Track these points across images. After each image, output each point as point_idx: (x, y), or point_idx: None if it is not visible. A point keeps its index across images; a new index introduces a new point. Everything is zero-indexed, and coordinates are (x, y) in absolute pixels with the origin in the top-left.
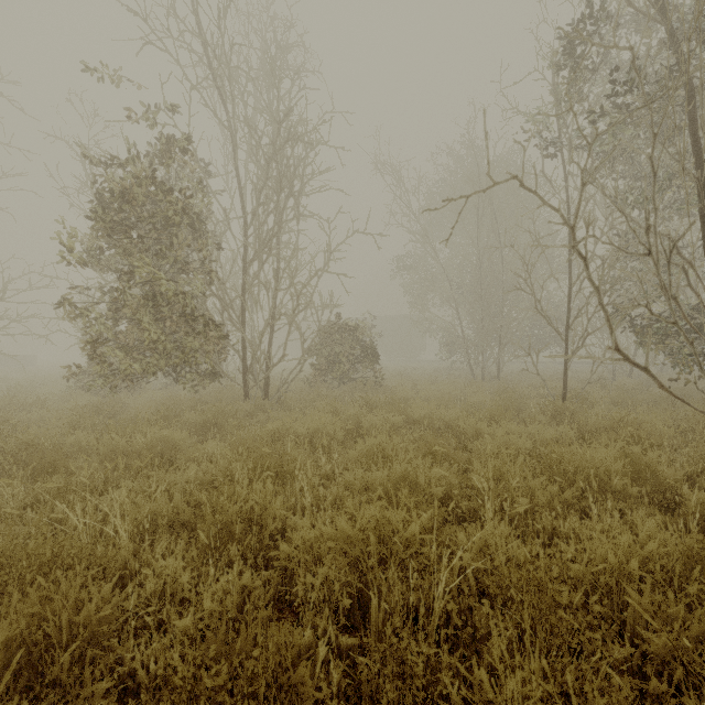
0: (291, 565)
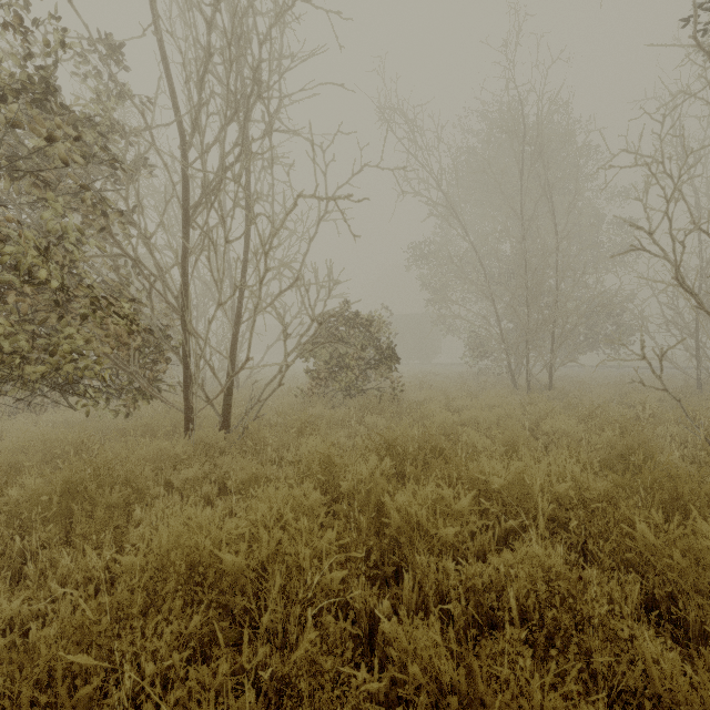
0: None
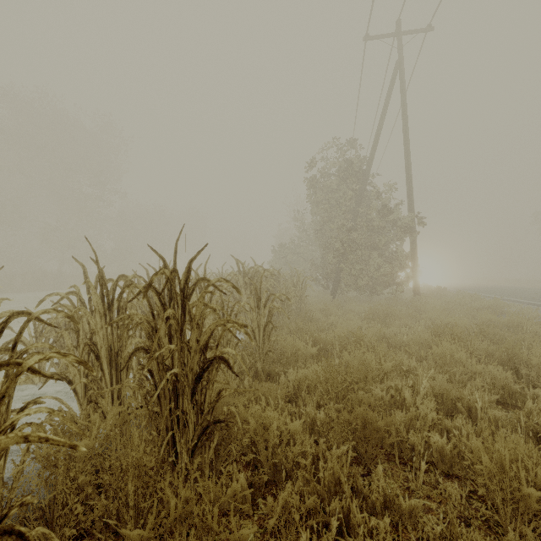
0: None
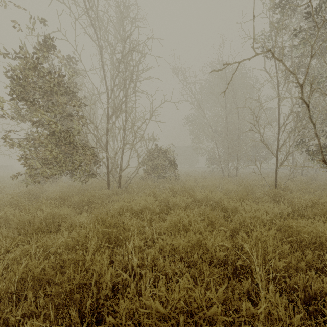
0: None
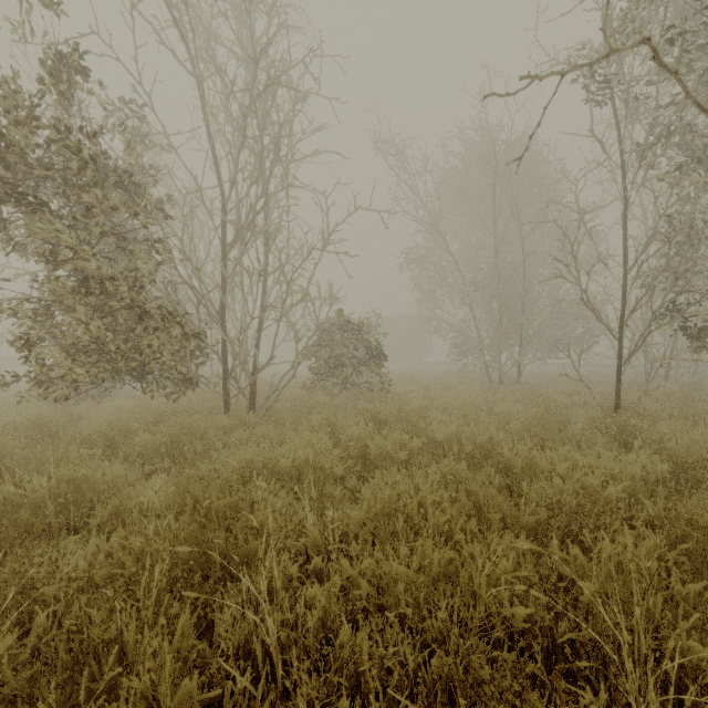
0: None
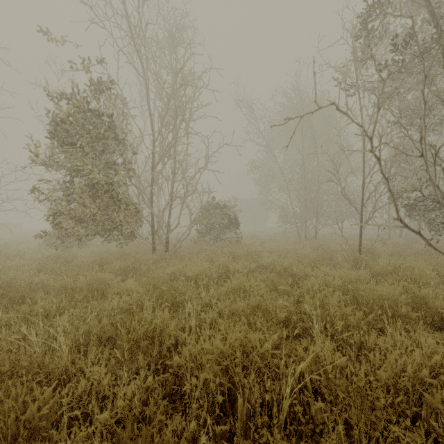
0: (181, 371)
